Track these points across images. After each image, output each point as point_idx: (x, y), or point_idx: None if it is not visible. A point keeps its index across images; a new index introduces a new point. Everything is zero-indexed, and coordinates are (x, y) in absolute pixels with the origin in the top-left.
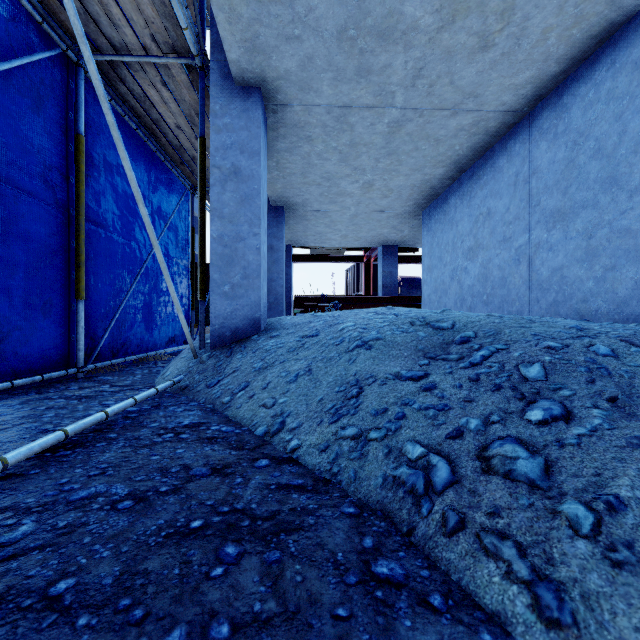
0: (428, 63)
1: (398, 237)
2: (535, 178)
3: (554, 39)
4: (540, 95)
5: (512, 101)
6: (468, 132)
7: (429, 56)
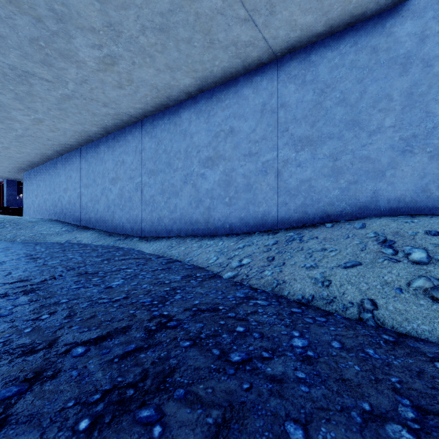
0: (3, 152)
1: (16, 178)
2: (47, 181)
3: (40, 157)
4: (46, 161)
5: (38, 160)
6: (28, 162)
7: (2, 151)
